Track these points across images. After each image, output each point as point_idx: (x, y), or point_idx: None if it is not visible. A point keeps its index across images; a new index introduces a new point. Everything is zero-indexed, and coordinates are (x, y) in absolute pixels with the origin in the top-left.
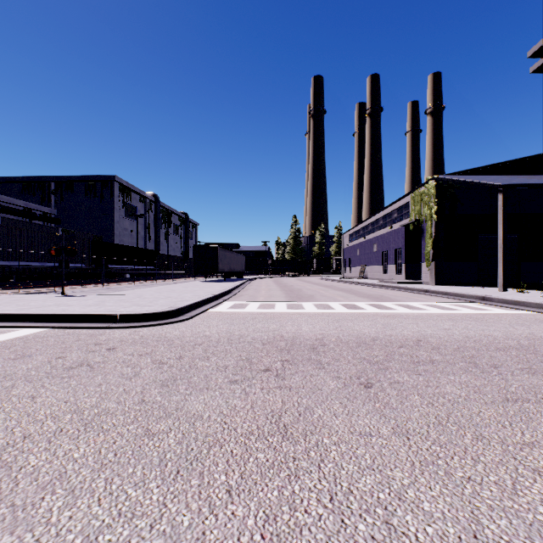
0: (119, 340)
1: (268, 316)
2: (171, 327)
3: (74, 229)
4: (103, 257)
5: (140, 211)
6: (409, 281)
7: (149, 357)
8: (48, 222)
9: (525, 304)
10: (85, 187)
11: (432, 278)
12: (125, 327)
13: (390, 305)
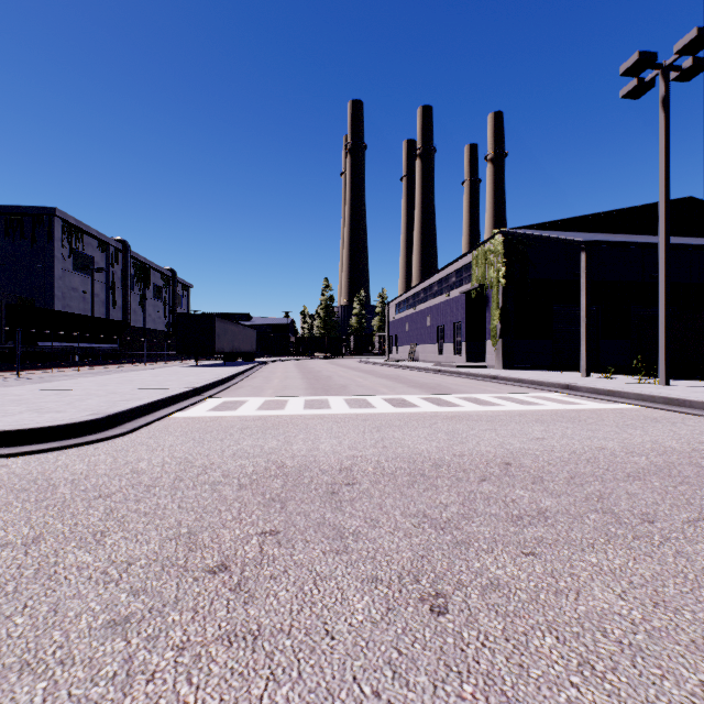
0: None
1: (269, 424)
2: (78, 454)
3: None
4: (18, 329)
5: (99, 264)
6: (471, 364)
7: None
8: None
9: (622, 394)
10: (4, 223)
11: (499, 361)
12: None
13: (452, 400)
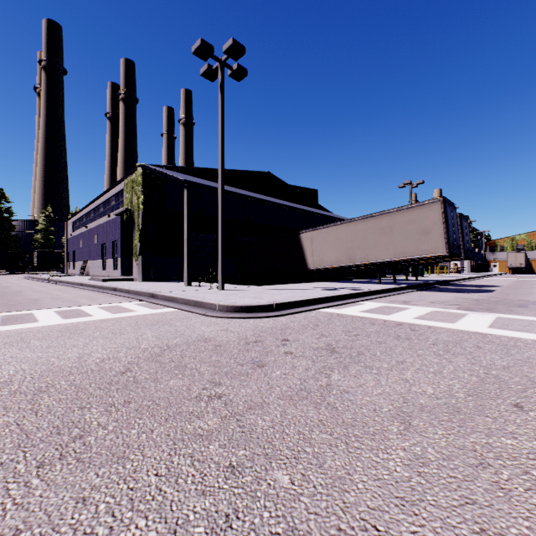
0: None
1: None
2: None
3: None
4: None
5: None
6: (120, 277)
7: None
8: None
9: (177, 300)
10: None
11: (140, 274)
12: None
13: None
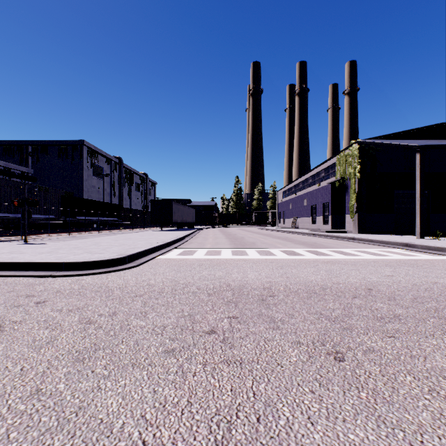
0: (55, 291)
1: (214, 263)
2: (117, 275)
3: (48, 186)
4: (68, 209)
5: (106, 171)
6: (335, 230)
7: (78, 314)
8: (26, 180)
9: None
10: (58, 150)
11: (355, 228)
12: (69, 276)
13: (326, 252)
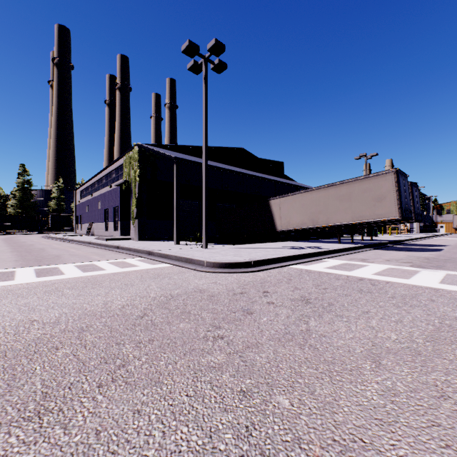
0: None
1: None
2: None
3: None
4: None
5: None
6: (120, 237)
7: None
8: None
9: (170, 257)
10: None
11: (136, 234)
12: None
13: (23, 272)
